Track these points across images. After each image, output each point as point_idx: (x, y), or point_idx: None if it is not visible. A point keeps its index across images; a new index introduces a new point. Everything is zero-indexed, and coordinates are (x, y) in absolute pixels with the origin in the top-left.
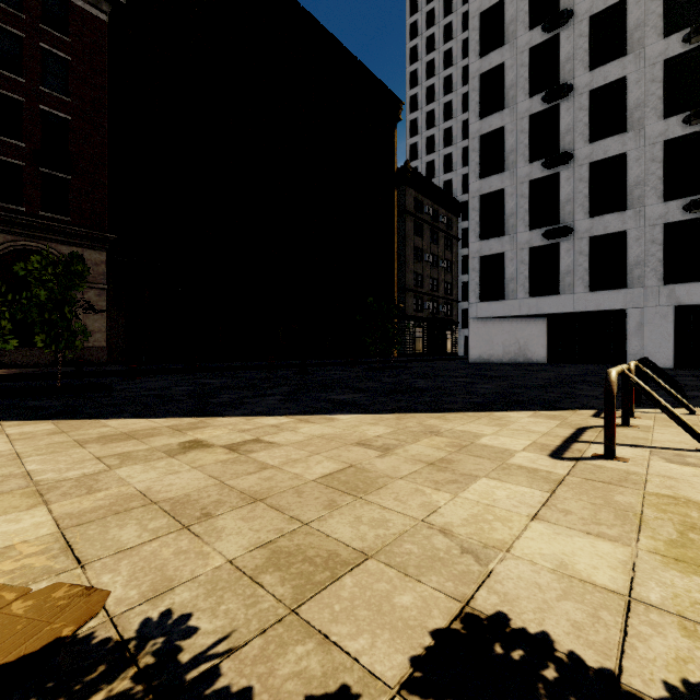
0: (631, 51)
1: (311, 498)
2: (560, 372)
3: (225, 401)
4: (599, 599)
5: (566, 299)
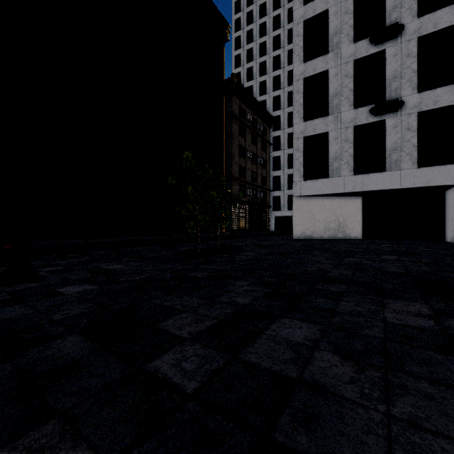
0: None
1: None
2: (453, 257)
3: None
4: None
5: (392, 175)
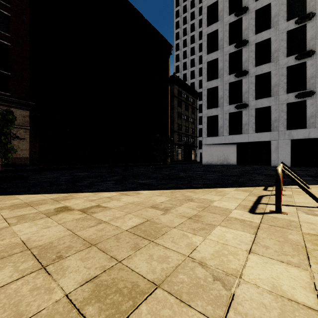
0: (273, 27)
1: (124, 242)
2: (243, 168)
3: (85, 184)
4: (304, 316)
5: (245, 136)
